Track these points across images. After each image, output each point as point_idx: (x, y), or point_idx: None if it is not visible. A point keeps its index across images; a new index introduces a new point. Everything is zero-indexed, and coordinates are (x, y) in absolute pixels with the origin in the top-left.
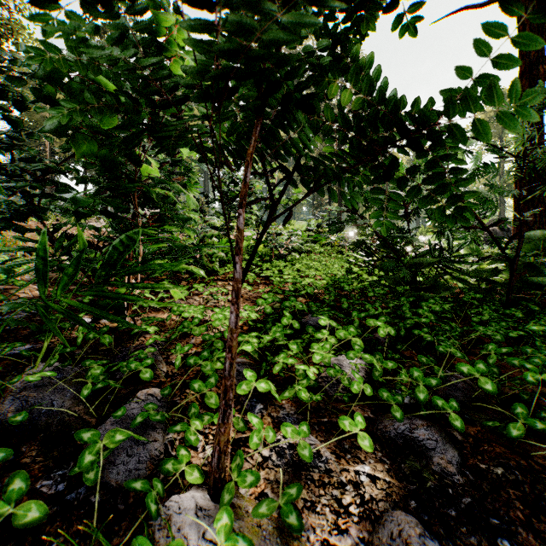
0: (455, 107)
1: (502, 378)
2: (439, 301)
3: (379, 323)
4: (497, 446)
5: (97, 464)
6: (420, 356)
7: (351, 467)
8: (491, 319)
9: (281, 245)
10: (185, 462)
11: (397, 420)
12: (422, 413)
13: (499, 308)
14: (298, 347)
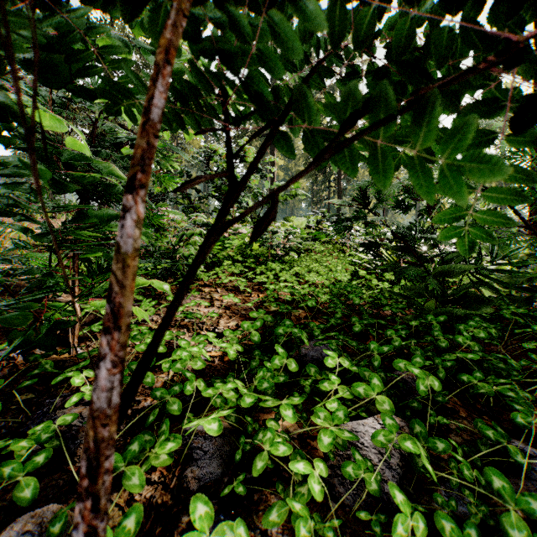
0: None
1: None
2: (483, 324)
3: (415, 371)
4: None
5: None
6: (483, 427)
7: None
8: None
9: (277, 244)
10: None
11: None
12: None
13: None
14: (294, 414)
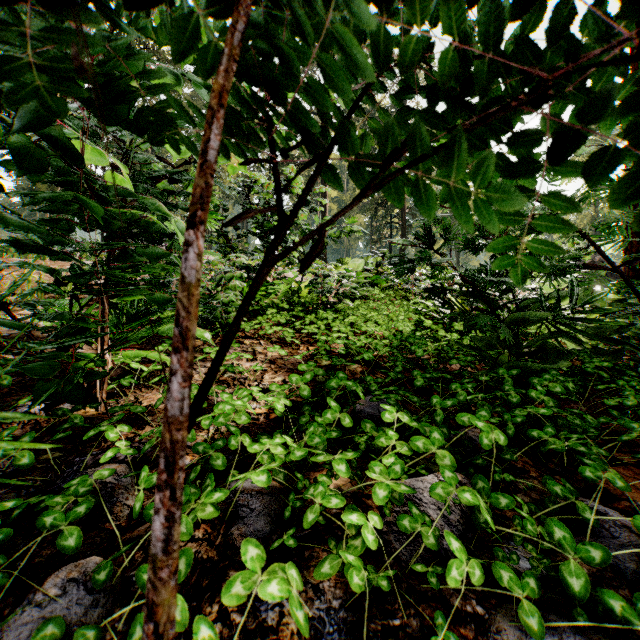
0: None
1: None
2: (559, 377)
3: (479, 424)
4: None
5: None
6: (550, 482)
7: None
8: (637, 404)
9: (329, 290)
10: None
11: (534, 634)
12: (582, 623)
13: (639, 383)
14: (348, 468)
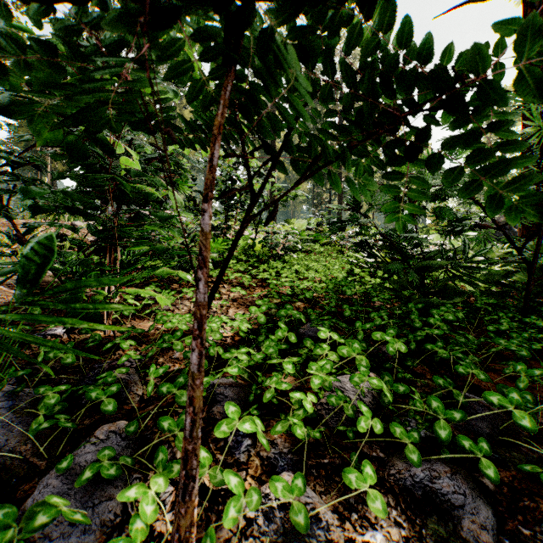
0: (526, 47)
1: (537, 408)
2: (452, 309)
3: (387, 338)
4: (541, 502)
5: (25, 541)
6: (436, 377)
7: (358, 534)
8: (510, 329)
9: (279, 245)
10: (139, 541)
11: (414, 464)
12: (445, 456)
13: (516, 315)
14: (293, 367)
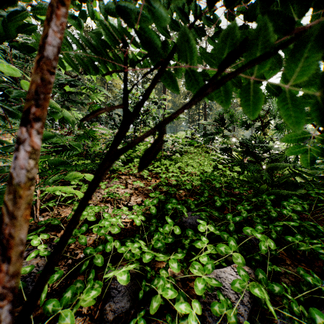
0: None
1: None
2: (299, 201)
3: (258, 236)
4: None
5: None
6: (304, 274)
7: None
8: None
9: (167, 148)
10: None
11: None
12: None
13: None
14: (178, 266)
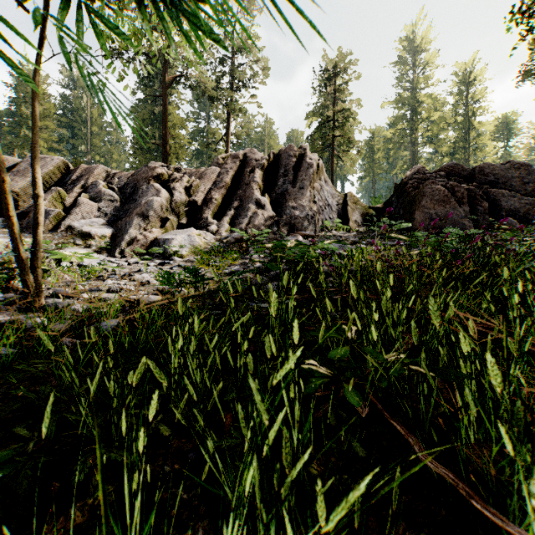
0: None
1: None
2: None
3: None
4: None
5: None
6: None
7: None
8: None
9: None
10: None
11: None
12: None
13: None
14: None
